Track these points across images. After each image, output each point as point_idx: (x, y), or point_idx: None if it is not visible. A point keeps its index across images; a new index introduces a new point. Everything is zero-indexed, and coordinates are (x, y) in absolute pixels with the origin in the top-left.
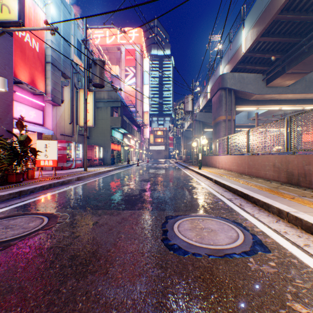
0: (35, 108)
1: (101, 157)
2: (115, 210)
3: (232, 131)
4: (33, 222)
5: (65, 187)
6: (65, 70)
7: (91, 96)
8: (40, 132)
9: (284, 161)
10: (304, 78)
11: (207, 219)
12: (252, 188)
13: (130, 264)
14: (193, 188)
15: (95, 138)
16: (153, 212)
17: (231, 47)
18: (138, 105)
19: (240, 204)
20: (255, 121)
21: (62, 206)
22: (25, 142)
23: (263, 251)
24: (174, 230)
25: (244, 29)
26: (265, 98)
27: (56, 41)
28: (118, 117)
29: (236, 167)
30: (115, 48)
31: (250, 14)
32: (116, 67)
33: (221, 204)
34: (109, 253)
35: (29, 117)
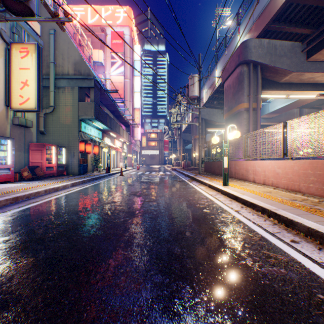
0: None
1: (62, 163)
2: None
3: (259, 125)
4: None
5: None
6: None
7: (33, 56)
8: None
9: None
10: None
11: None
12: None
13: None
14: None
15: (54, 134)
16: None
17: None
18: (127, 100)
19: None
20: None
21: None
22: None
23: None
24: None
25: None
26: (302, 80)
27: None
28: (90, 103)
29: None
30: (98, 29)
31: None
32: (99, 52)
33: None
34: None
35: None
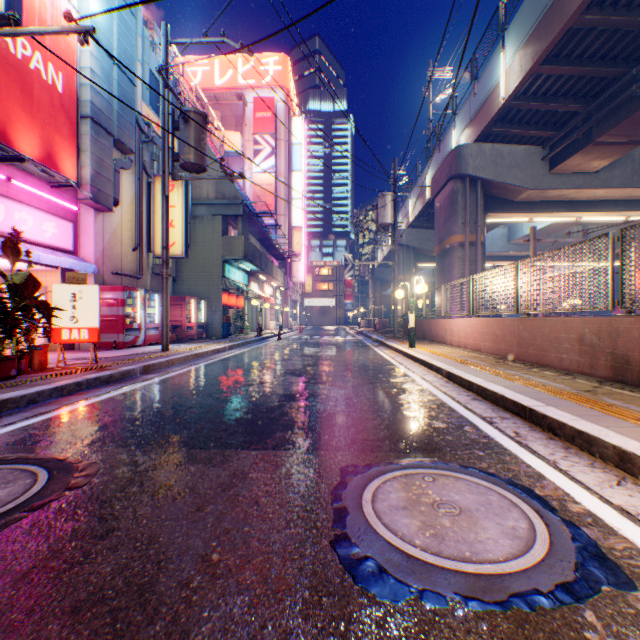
0: (57, 216)
1: (202, 322)
2: (219, 450)
3: (478, 266)
4: (9, 485)
5: (114, 388)
6: (123, 134)
7: (180, 191)
8: (67, 267)
9: (606, 331)
10: (631, 156)
11: (444, 475)
12: (537, 393)
13: (242, 637)
14: (401, 390)
15: (188, 282)
16: (310, 455)
17: (475, 89)
18: (280, 215)
19: (516, 433)
20: (530, 244)
21: (94, 439)
22: (23, 287)
23: (614, 582)
24: (365, 511)
25: (505, 49)
26: (548, 198)
27: (103, 71)
28: (238, 238)
29: (492, 342)
30: (232, 96)
31: (519, 16)
32: (234, 135)
33: (471, 433)
34: (184, 593)
35: (41, 235)
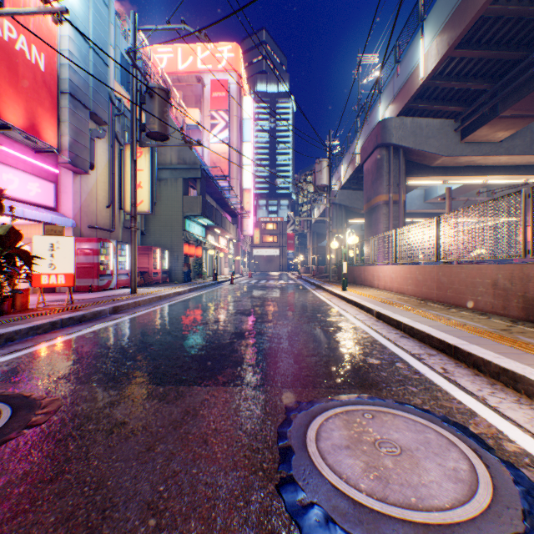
0: (40, 178)
1: (166, 269)
2: (173, 386)
3: (401, 221)
4: None
5: (85, 327)
6: (98, 108)
7: (147, 157)
8: (49, 221)
9: (518, 277)
10: (530, 128)
11: (383, 412)
12: (459, 332)
13: None
14: (337, 328)
15: (155, 235)
16: (257, 392)
17: (398, 71)
18: (233, 178)
19: (444, 370)
20: (446, 202)
21: (60, 376)
22: (5, 238)
23: None
24: (309, 451)
25: (424, 36)
26: (459, 163)
27: (80, 53)
28: (197, 197)
29: (414, 286)
30: (192, 78)
31: (436, 8)
32: (194, 111)
33: (403, 369)
34: None
35: (26, 194)
